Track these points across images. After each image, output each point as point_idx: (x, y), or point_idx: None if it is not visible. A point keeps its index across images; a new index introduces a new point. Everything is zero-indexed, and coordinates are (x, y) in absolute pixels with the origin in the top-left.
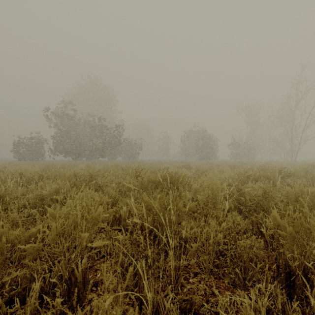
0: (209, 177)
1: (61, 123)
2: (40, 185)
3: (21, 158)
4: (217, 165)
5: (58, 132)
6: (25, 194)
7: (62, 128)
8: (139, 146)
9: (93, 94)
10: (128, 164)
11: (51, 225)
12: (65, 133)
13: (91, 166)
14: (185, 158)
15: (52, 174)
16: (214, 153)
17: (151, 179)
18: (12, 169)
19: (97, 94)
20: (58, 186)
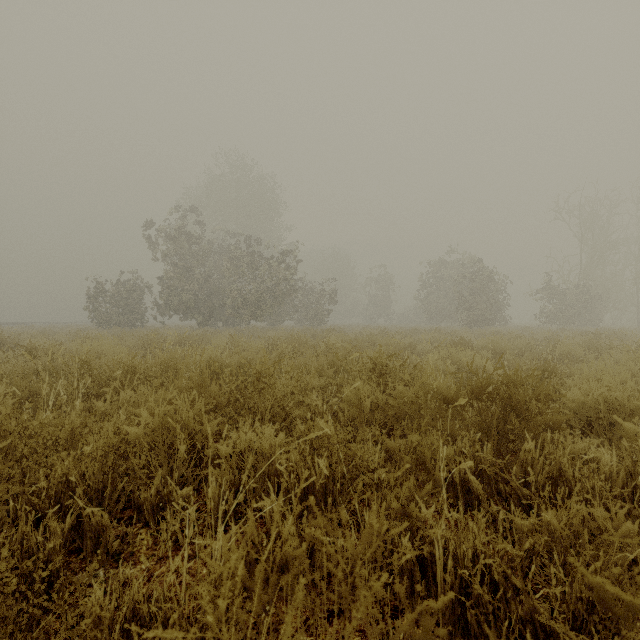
0: (603, 384)
1: (177, 252)
2: (126, 400)
3: (104, 321)
4: (532, 339)
5: (170, 269)
6: (80, 432)
7: (179, 261)
8: (330, 297)
9: (236, 192)
10: (314, 336)
11: (146, 611)
12: (184, 271)
13: (240, 341)
14: (427, 322)
15: (157, 366)
16: (500, 312)
17: (442, 392)
18: (76, 346)
19: (244, 192)
20: (171, 411)
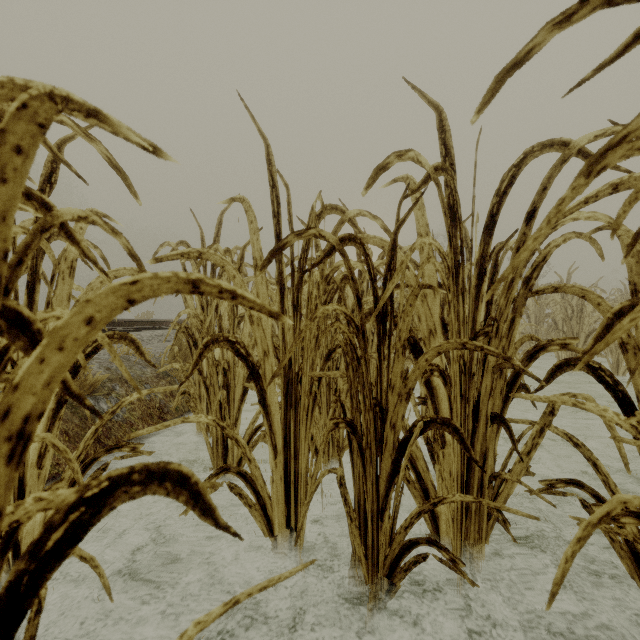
0: None
1: None
2: None
3: None
4: None
5: None
6: None
7: None
8: None
9: None
10: None
11: None
12: None
13: None
14: None
15: None
16: None
17: None
18: None
19: None
20: None
